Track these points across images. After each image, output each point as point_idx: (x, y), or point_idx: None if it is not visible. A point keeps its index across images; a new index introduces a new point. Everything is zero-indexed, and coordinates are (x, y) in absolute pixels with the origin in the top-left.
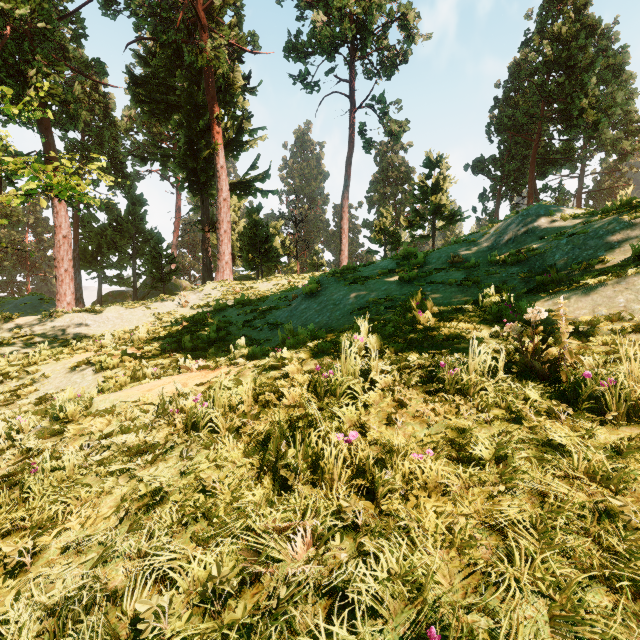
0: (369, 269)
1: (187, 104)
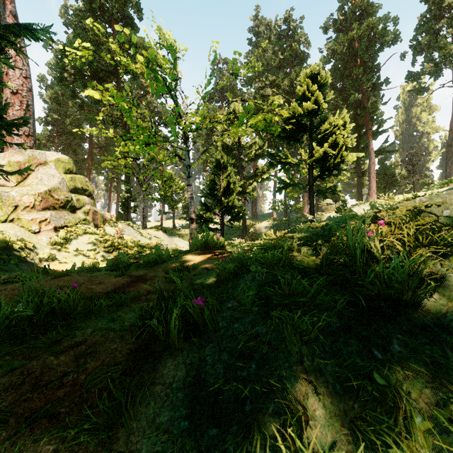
0: None
1: (355, 127)
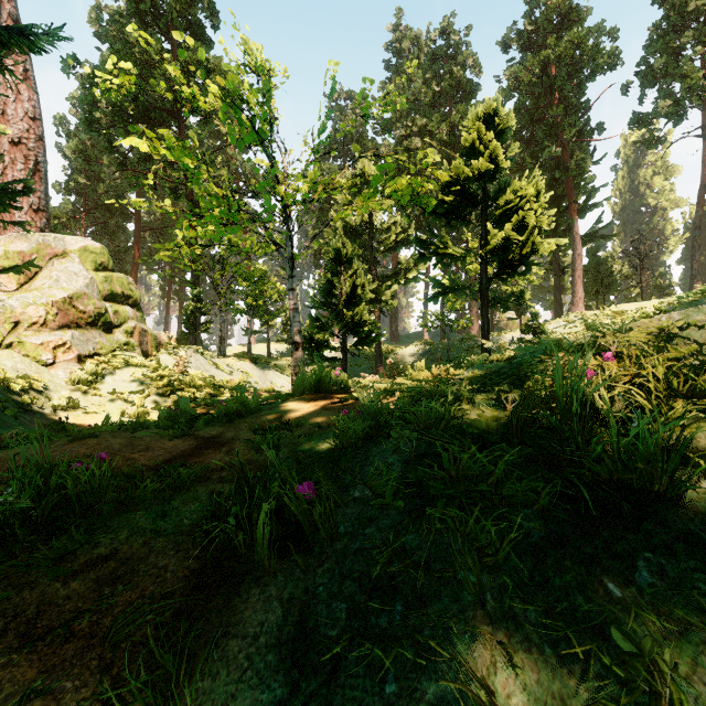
0: (704, 299)
1: (551, 198)
